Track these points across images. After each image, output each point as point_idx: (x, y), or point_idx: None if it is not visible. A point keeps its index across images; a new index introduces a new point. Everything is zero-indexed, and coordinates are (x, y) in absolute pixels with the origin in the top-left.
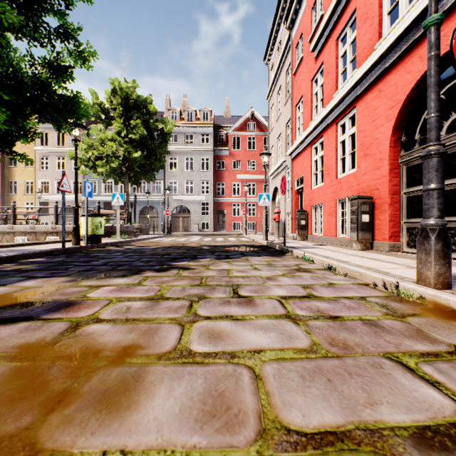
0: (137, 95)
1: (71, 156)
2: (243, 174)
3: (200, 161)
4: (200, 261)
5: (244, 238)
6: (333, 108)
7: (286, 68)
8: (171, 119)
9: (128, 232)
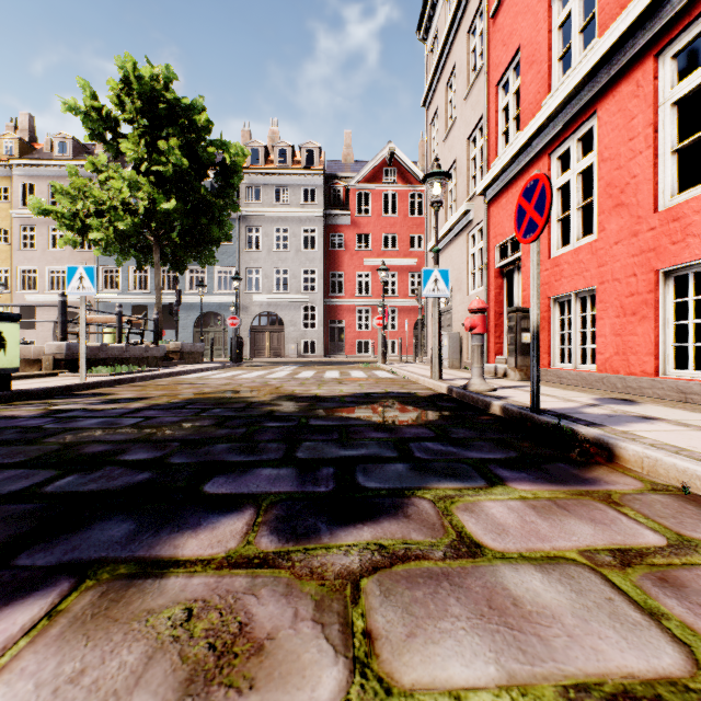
0: (176, 98)
1: (37, 208)
2: (375, 258)
3: (301, 234)
4: (146, 593)
5: (382, 371)
6: (654, 2)
7: (468, 22)
8: (250, 161)
9: (149, 359)
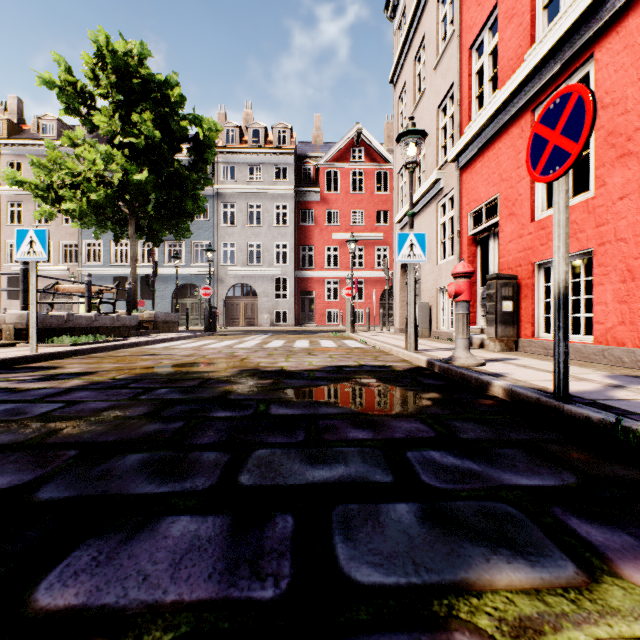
0: (151, 74)
1: (11, 179)
2: (343, 233)
3: (273, 210)
4: None
5: (352, 340)
6: None
7: None
8: (225, 141)
9: (120, 329)
